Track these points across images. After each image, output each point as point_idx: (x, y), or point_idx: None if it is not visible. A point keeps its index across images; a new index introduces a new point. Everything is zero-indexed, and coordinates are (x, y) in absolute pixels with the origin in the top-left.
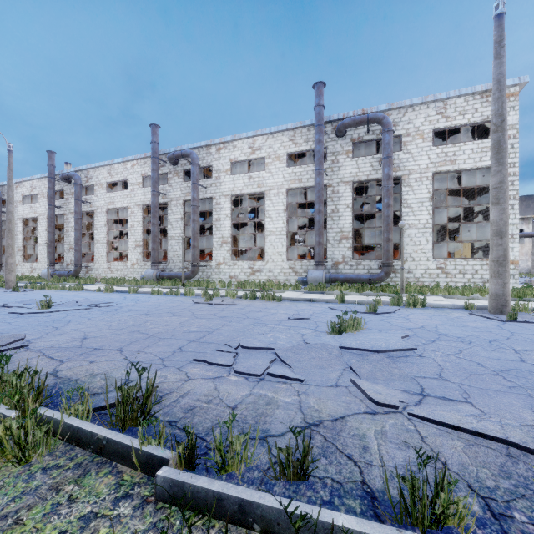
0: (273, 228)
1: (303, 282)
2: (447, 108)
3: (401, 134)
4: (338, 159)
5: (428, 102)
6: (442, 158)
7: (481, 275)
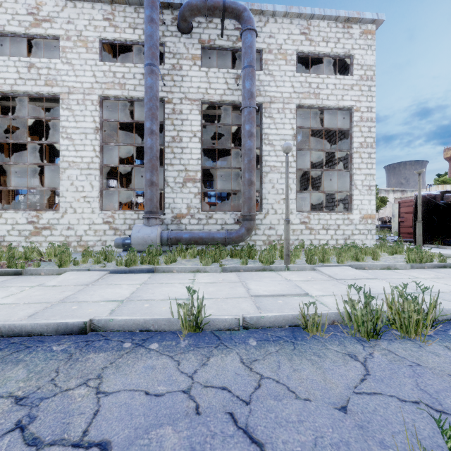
0: (75, 156)
1: (124, 245)
2: (311, 30)
3: (262, 49)
4: (181, 65)
5: (292, 14)
6: (306, 89)
7: (343, 231)
